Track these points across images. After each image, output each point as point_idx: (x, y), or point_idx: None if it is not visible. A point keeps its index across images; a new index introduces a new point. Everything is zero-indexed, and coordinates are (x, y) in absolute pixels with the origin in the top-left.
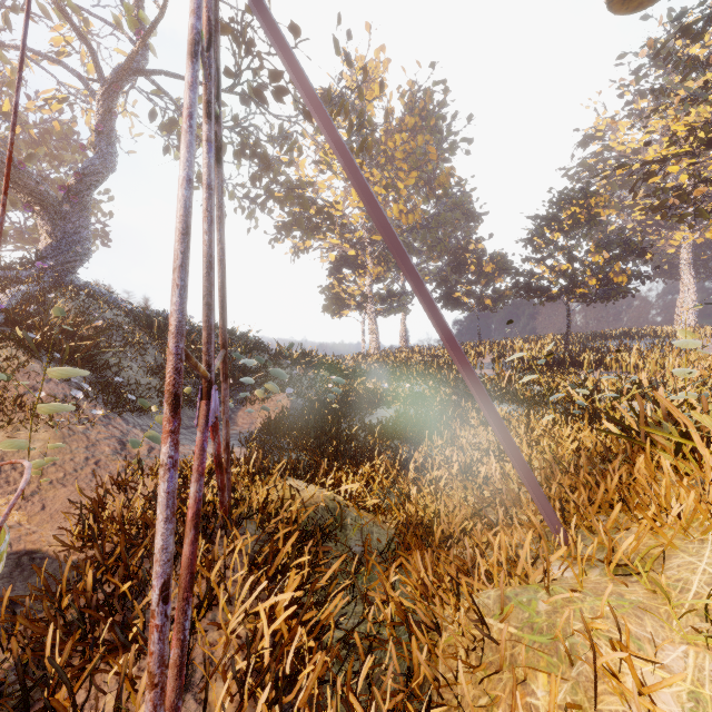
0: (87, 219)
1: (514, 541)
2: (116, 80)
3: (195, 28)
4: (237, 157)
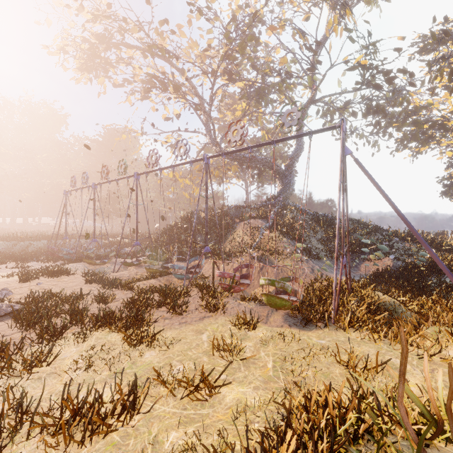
0: (293, 176)
1: None
2: (303, 111)
3: (340, 184)
4: (364, 116)
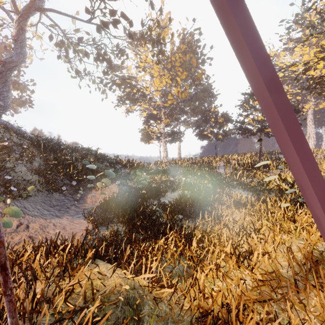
0: (8, 87)
1: None
2: (25, 12)
3: None
4: (95, 60)
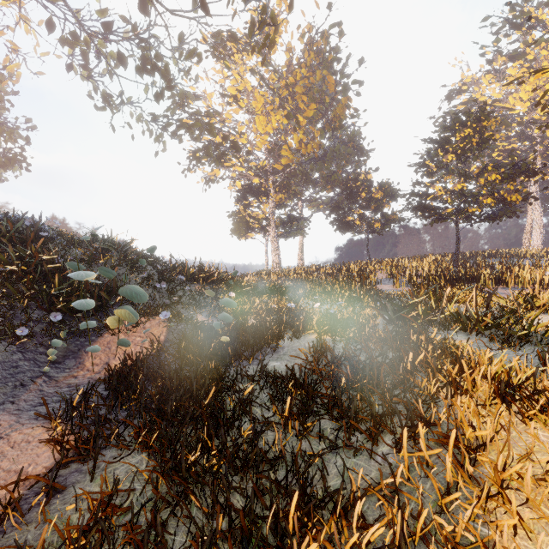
0: None
1: None
2: None
3: None
4: (139, 72)
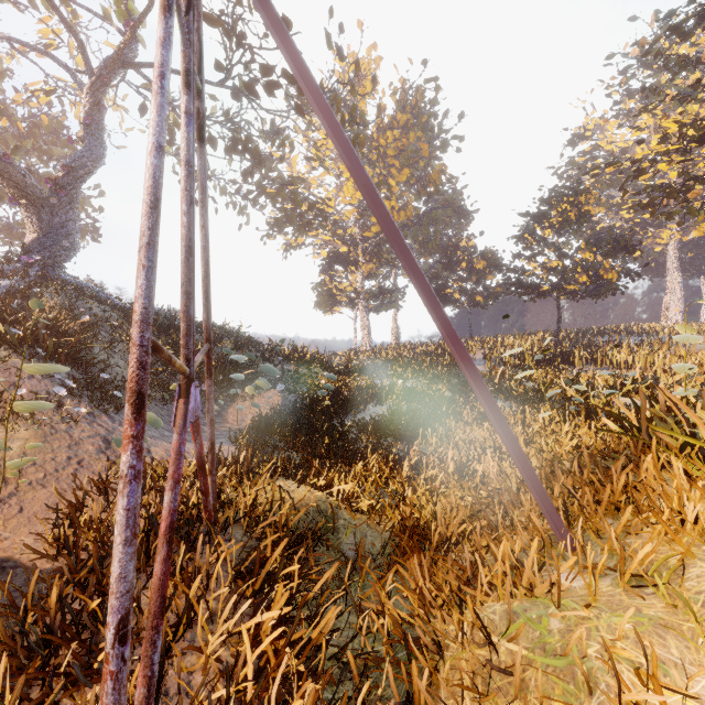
0: (75, 213)
1: (518, 547)
2: (104, 72)
3: None
4: (228, 152)
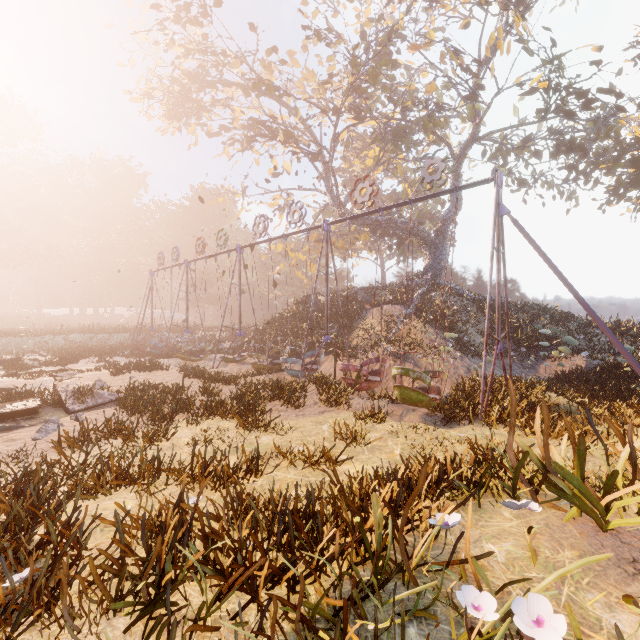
0: (446, 245)
1: None
2: (461, 154)
3: (492, 252)
4: (552, 157)
